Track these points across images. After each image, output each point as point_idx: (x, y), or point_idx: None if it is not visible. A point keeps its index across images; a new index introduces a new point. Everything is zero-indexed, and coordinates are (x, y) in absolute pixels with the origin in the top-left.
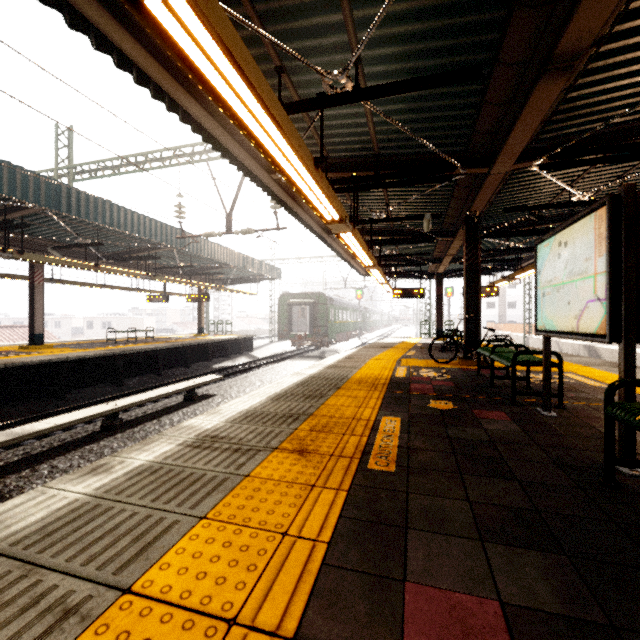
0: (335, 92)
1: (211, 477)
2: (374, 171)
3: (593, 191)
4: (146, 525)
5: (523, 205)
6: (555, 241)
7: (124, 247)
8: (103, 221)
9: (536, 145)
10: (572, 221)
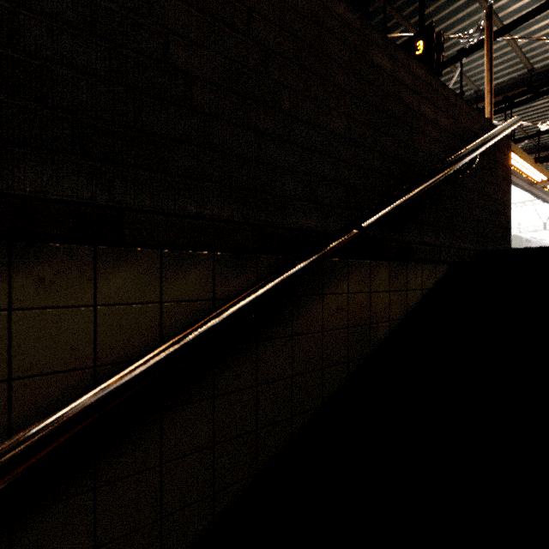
0: (546, 127)
1: None
2: None
3: None
4: None
5: None
6: None
7: None
8: None
9: None
10: None
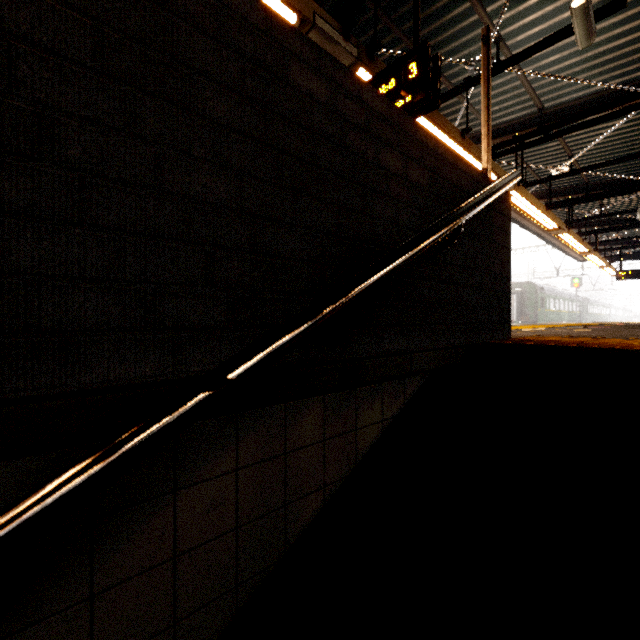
0: (557, 172)
1: None
2: (585, 193)
3: None
4: None
5: None
6: None
7: None
8: None
9: None
10: None
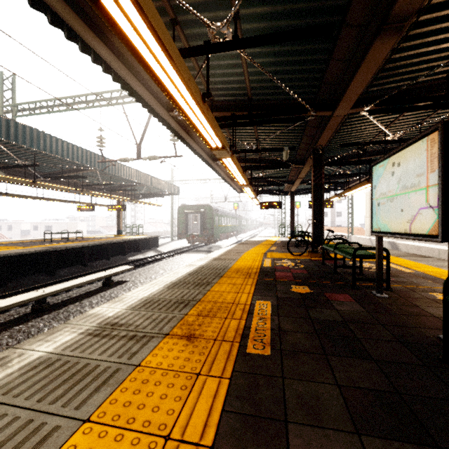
0: (218, 42)
1: (104, 368)
2: (248, 111)
3: (401, 133)
4: (23, 434)
5: (352, 142)
6: (389, 162)
7: (57, 168)
8: (38, 147)
9: (366, 95)
10: (405, 145)
